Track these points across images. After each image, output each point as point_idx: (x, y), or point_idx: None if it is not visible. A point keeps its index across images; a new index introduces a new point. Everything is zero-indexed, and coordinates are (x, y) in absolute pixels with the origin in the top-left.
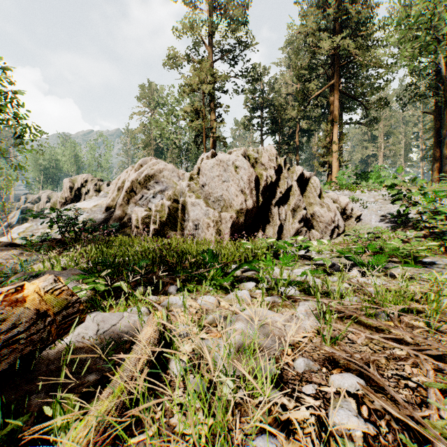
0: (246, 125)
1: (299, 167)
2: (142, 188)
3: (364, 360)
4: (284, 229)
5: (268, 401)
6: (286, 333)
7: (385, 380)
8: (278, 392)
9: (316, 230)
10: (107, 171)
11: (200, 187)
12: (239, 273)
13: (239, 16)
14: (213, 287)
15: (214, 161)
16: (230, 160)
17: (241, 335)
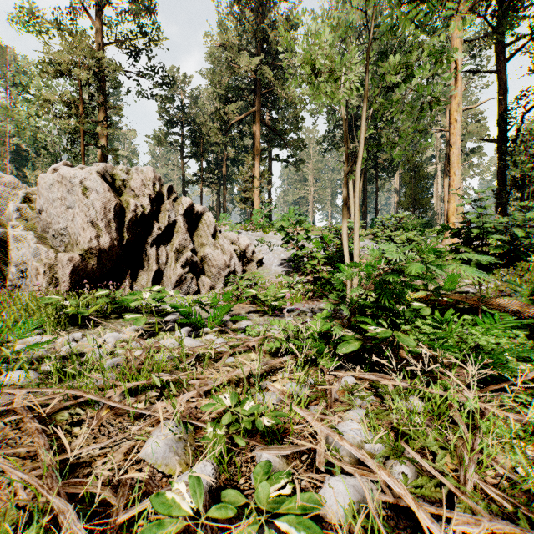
0: (160, 141)
1: (188, 198)
2: None
3: None
4: (165, 275)
5: None
6: None
7: None
8: None
9: (208, 277)
10: None
11: (37, 213)
12: None
13: None
14: None
15: (55, 177)
16: (77, 178)
17: None
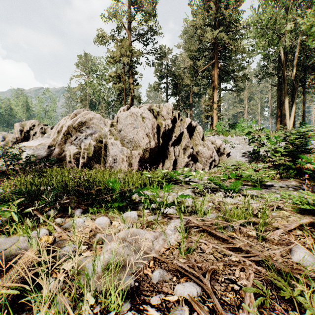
0: (156, 88)
1: (189, 118)
2: (76, 132)
3: (203, 270)
4: (178, 162)
5: (118, 314)
6: (155, 247)
7: (218, 285)
8: (128, 305)
9: (200, 163)
10: (53, 118)
11: (118, 132)
12: (137, 196)
13: (150, 10)
14: (112, 209)
15: (128, 113)
16: (139, 113)
17: (111, 254)
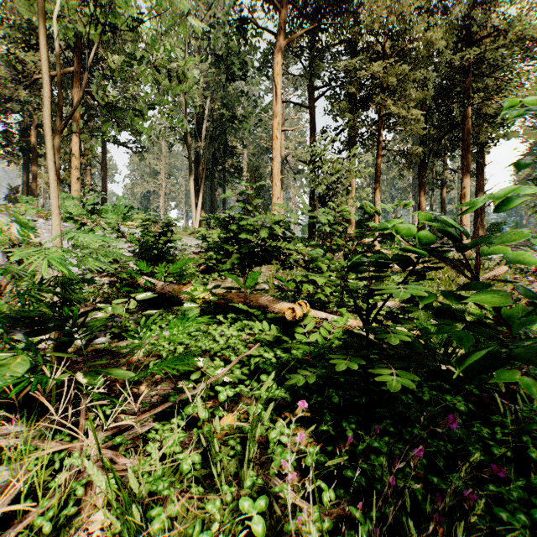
0: None
1: None
2: None
3: None
4: None
5: None
6: None
7: None
8: None
9: None
10: None
11: None
12: None
13: None
14: None
15: None
16: None
17: None
